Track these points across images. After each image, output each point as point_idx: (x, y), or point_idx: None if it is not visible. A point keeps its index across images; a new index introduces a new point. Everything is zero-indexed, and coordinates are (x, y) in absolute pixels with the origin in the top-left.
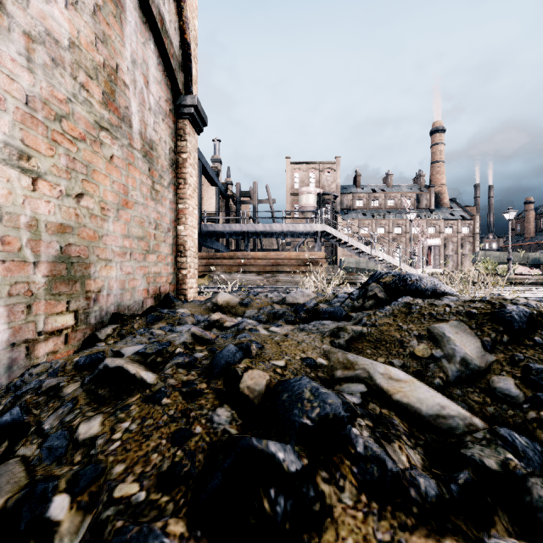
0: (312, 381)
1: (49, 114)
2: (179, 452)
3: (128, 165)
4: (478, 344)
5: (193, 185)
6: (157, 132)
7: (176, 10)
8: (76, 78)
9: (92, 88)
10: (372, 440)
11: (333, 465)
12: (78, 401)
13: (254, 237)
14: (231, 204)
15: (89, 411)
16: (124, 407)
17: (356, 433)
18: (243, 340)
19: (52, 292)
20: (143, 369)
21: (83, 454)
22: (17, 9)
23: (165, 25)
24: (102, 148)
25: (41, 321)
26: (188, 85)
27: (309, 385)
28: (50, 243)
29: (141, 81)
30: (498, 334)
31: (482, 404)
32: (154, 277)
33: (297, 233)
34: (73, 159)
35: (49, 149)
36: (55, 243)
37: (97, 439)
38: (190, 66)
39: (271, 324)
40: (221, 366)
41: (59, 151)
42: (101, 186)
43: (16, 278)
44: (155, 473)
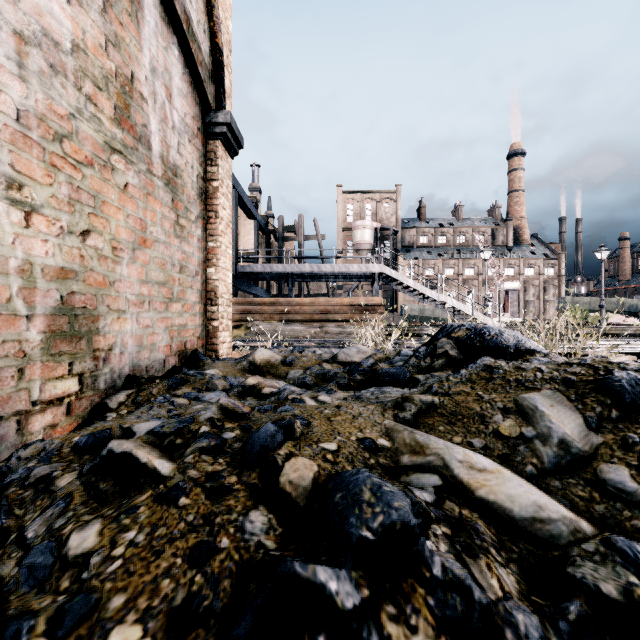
0: (373, 475)
1: (47, 133)
2: (198, 577)
3: (146, 195)
4: (579, 421)
5: (226, 219)
6: (182, 156)
7: (206, 9)
8: (81, 89)
9: (101, 102)
10: (453, 557)
11: (403, 595)
12: (72, 499)
13: (299, 280)
14: (272, 240)
15: (85, 513)
16: (130, 509)
17: (431, 548)
18: (285, 415)
19: (50, 352)
20: (157, 456)
21: (72, 578)
22: (5, 3)
23: (191, 26)
24: (113, 174)
25: (37, 387)
26: (220, 99)
27: (369, 481)
28: (48, 291)
29: (162, 94)
30: (605, 408)
31: (588, 501)
32: (179, 330)
33: (350, 275)
34: (77, 188)
35: (47, 176)
36: (54, 292)
37: (91, 555)
38: (222, 76)
39: (319, 388)
40: (255, 452)
41: (60, 178)
42: (112, 221)
43: (4, 336)
44: (165, 610)
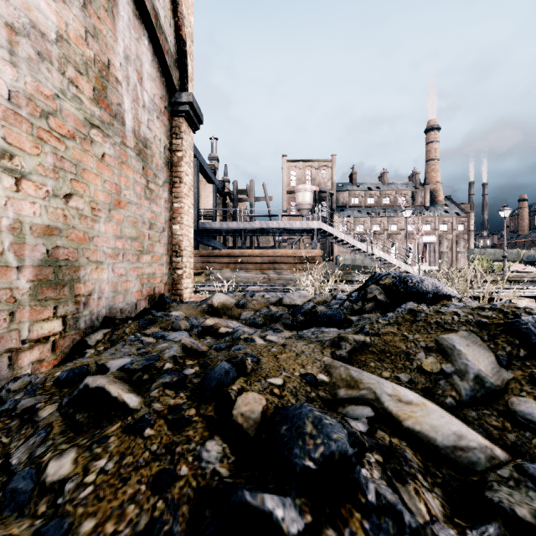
0: (314, 408)
1: (34, 111)
2: (160, 503)
3: (121, 163)
4: (492, 359)
5: (189, 184)
6: (151, 130)
7: (171, 6)
8: (65, 73)
9: (81, 84)
10: (385, 484)
11: (341, 519)
12: (52, 429)
13: (250, 234)
14: (228, 201)
15: (63, 442)
16: (101, 439)
17: (366, 475)
18: (238, 353)
19: (37, 297)
20: (127, 390)
21: (49, 503)
22: None
23: (159, 20)
24: (92, 146)
25: (26, 328)
26: (184, 82)
27: (310, 415)
28: (35, 246)
29: (134, 78)
30: (514, 348)
31: (501, 430)
32: (149, 277)
33: (293, 231)
34: (61, 157)
35: (34, 148)
36: (41, 246)
37: (66, 482)
38: (185, 63)
39: (267, 327)
40: (212, 387)
41: (46, 149)
42: (91, 185)
43: None
44: (130, 534)
